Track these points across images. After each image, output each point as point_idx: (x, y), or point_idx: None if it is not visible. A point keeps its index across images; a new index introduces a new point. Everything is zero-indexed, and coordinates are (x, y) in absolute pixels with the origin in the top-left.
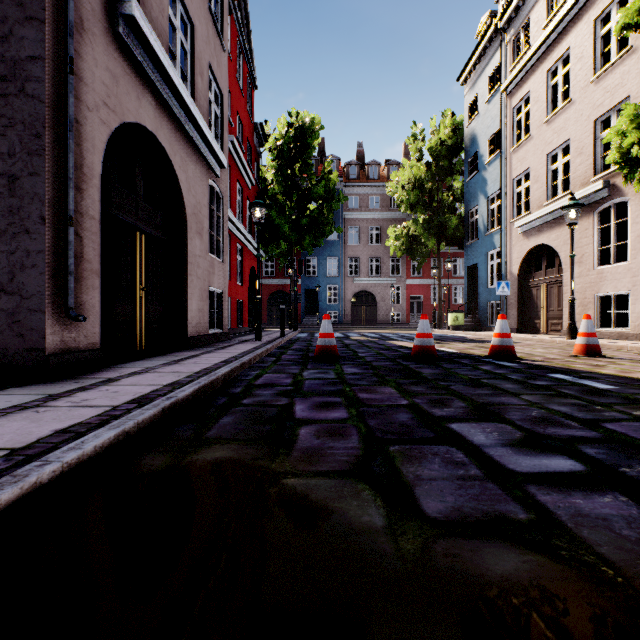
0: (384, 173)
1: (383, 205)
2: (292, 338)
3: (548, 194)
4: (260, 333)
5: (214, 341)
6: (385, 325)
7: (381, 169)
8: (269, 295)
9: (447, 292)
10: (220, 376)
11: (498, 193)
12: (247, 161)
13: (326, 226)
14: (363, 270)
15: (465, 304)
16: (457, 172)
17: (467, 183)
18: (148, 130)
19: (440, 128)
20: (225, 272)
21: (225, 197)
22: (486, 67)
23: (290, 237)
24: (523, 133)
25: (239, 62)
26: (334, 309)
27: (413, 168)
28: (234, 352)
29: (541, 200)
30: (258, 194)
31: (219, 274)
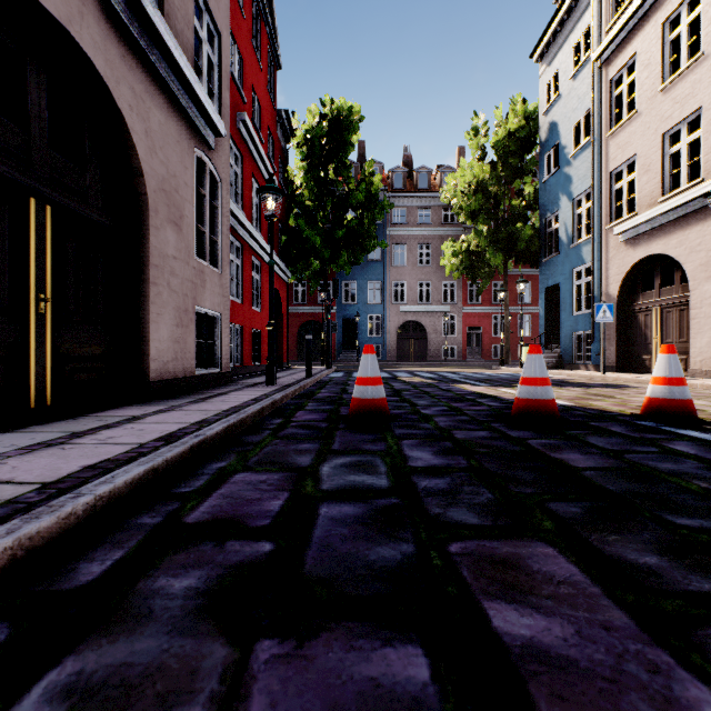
0: (435, 182)
1: (435, 219)
2: (322, 379)
3: (665, 187)
4: (273, 374)
5: (204, 386)
6: (437, 361)
7: (432, 177)
8: (300, 326)
9: (511, 322)
10: (84, 505)
11: (588, 193)
12: (267, 155)
13: (367, 240)
14: (411, 296)
15: (541, 335)
16: (529, 173)
17: (543, 184)
18: (47, 12)
19: (509, 117)
20: (225, 288)
21: (225, 182)
22: (571, 34)
23: (322, 253)
24: (625, 110)
25: (256, 27)
26: (376, 342)
27: (474, 168)
28: (213, 409)
29: (654, 195)
30: (271, 176)
31: (214, 289)
